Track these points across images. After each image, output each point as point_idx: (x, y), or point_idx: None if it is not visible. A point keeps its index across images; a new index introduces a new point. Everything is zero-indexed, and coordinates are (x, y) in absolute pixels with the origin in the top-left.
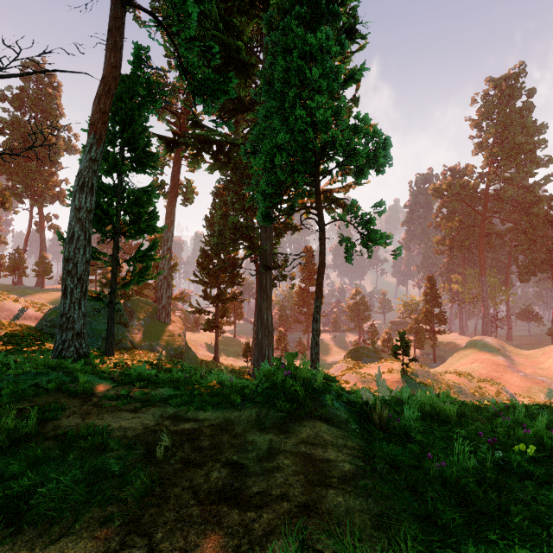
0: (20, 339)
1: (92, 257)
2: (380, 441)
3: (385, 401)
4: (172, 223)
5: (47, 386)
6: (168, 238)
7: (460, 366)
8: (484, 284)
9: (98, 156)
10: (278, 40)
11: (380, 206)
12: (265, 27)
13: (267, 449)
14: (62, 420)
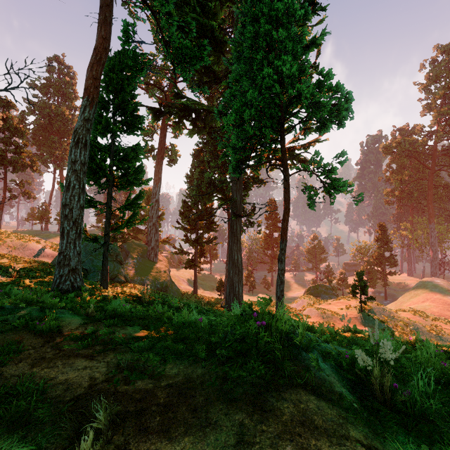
0: (35, 273)
1: (90, 205)
2: (390, 427)
3: (369, 352)
4: (159, 179)
5: (14, 323)
6: (156, 192)
7: (412, 305)
8: (432, 231)
9: (91, 117)
10: (247, 10)
11: (342, 156)
12: (236, 1)
13: (235, 445)
14: (10, 366)
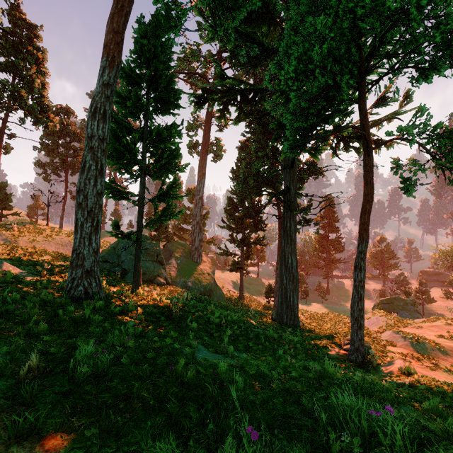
0: None
1: (122, 197)
2: None
3: None
4: (203, 175)
5: None
6: (200, 188)
7: None
8: None
9: (112, 81)
10: None
11: None
12: None
13: None
14: None
